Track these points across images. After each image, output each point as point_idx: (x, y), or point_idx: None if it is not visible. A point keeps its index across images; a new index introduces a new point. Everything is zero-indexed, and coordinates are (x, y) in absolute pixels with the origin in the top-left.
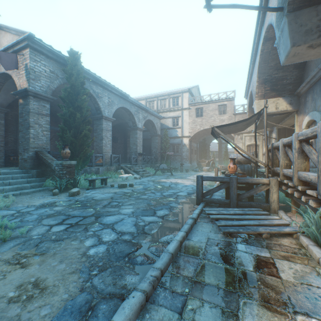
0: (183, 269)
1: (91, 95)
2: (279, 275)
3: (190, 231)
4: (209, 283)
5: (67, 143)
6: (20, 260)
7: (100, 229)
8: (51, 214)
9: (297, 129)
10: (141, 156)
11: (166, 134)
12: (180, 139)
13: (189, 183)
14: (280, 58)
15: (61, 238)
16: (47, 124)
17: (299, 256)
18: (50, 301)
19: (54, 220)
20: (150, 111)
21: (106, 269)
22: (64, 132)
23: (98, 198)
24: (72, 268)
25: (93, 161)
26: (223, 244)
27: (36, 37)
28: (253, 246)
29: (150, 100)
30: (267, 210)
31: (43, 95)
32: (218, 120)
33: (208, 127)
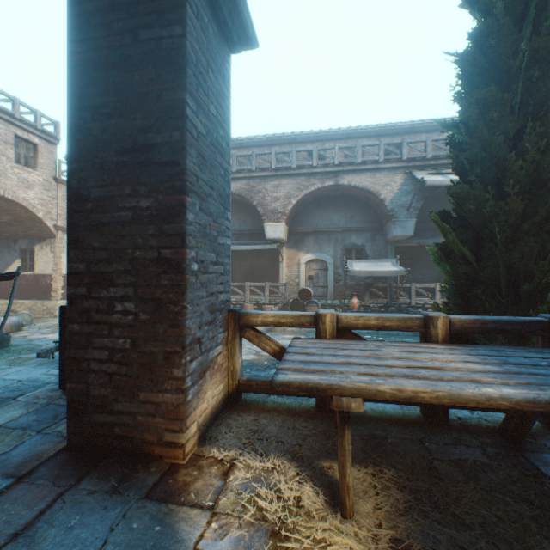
0: None
1: None
2: None
3: None
4: None
5: None
6: None
7: None
8: None
9: (286, 260)
10: None
11: None
12: None
13: (280, 341)
14: (395, 231)
15: None
16: None
17: None
18: None
19: None
20: None
21: None
22: None
23: None
24: None
25: None
26: None
27: None
28: None
29: None
30: None
31: None
32: (17, 177)
33: None
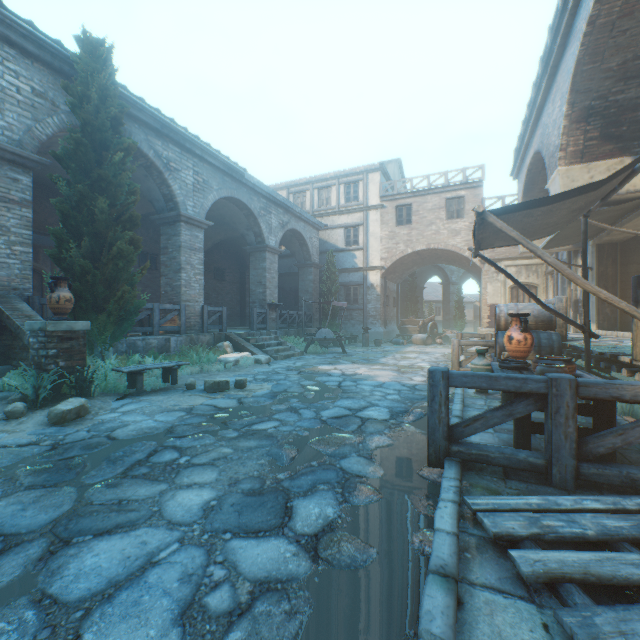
0: None
1: (151, 162)
2: None
3: None
4: None
5: (74, 274)
6: None
7: None
8: None
9: None
10: (276, 310)
11: (332, 263)
12: (363, 273)
13: (387, 376)
14: None
15: None
16: (25, 226)
17: None
18: None
19: None
20: (296, 209)
21: None
22: (63, 245)
23: (127, 432)
24: None
25: (154, 321)
26: None
27: None
28: None
29: (296, 190)
30: None
31: (10, 148)
32: (446, 231)
33: (424, 246)
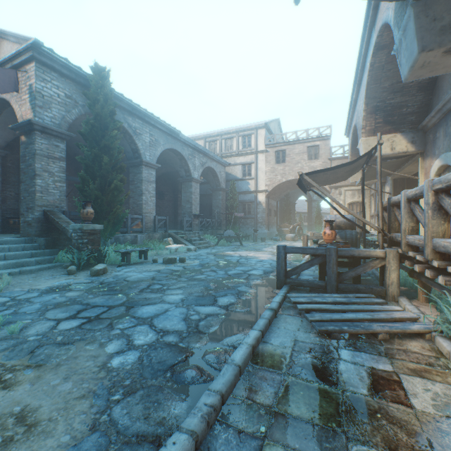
0: (257, 391)
1: (126, 130)
2: (409, 401)
3: (267, 329)
4: (299, 416)
5: (90, 199)
6: (2, 376)
7: (131, 326)
8: (61, 302)
9: (422, 178)
10: (198, 218)
11: (234, 188)
12: (254, 194)
13: (266, 257)
14: (401, 71)
15: (72, 340)
16: (62, 171)
17: (437, 370)
18: (40, 448)
19: (64, 312)
20: (211, 154)
21: (135, 391)
22: (85, 183)
23: (132, 278)
24: (82, 389)
25: (128, 225)
26: (318, 350)
27: (44, 46)
28: (365, 353)
29: (210, 140)
30: (382, 296)
31: (56, 129)
32: (307, 167)
33: (294, 177)
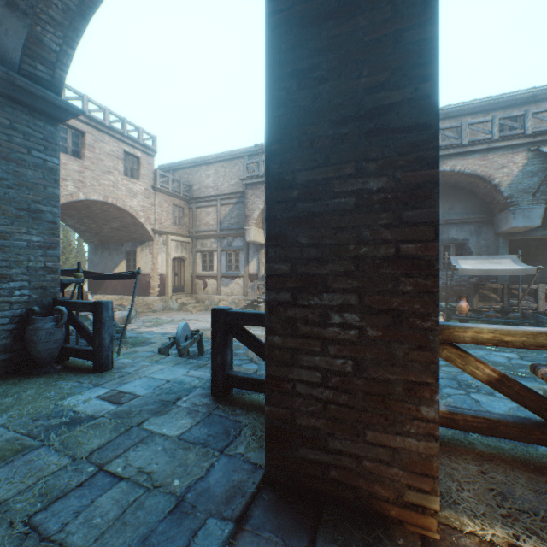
0: None
1: None
2: None
3: None
4: None
5: None
6: None
7: None
8: None
9: None
10: None
11: None
12: None
13: None
14: (514, 222)
15: None
16: None
17: None
18: None
19: None
20: None
21: None
22: None
23: None
24: None
25: None
26: None
27: None
28: None
29: None
30: None
31: None
32: (125, 187)
33: (103, 197)
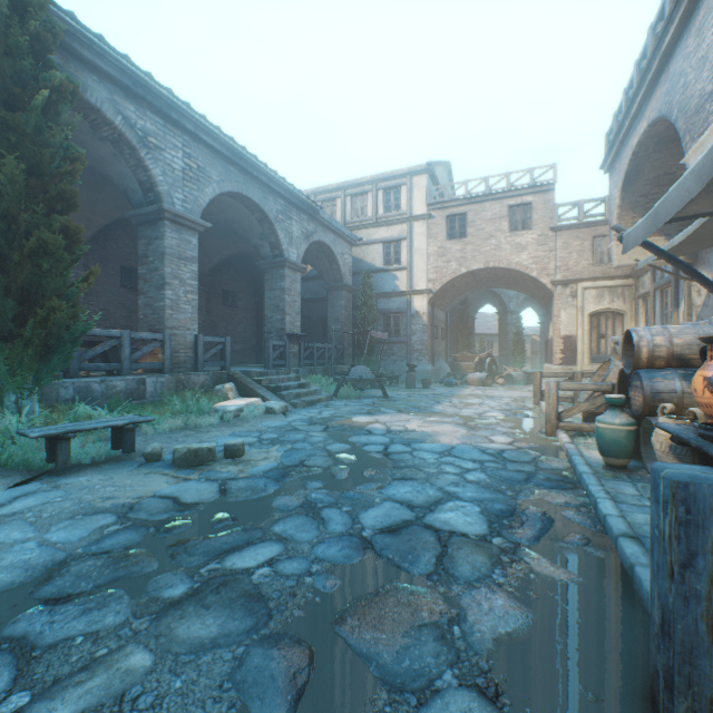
0: None
1: (119, 133)
2: None
3: None
4: None
5: None
6: None
7: None
8: None
9: None
10: (298, 342)
11: (368, 285)
12: (406, 298)
13: (453, 434)
14: None
15: None
16: None
17: None
18: None
19: None
20: (324, 216)
21: None
22: None
23: None
24: None
25: (122, 355)
26: None
27: None
28: None
29: (325, 197)
30: None
31: None
32: (508, 245)
33: (482, 265)
